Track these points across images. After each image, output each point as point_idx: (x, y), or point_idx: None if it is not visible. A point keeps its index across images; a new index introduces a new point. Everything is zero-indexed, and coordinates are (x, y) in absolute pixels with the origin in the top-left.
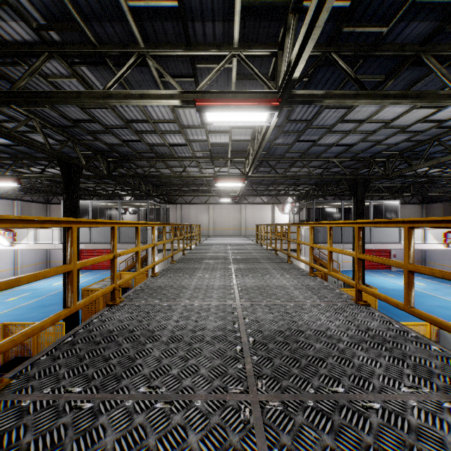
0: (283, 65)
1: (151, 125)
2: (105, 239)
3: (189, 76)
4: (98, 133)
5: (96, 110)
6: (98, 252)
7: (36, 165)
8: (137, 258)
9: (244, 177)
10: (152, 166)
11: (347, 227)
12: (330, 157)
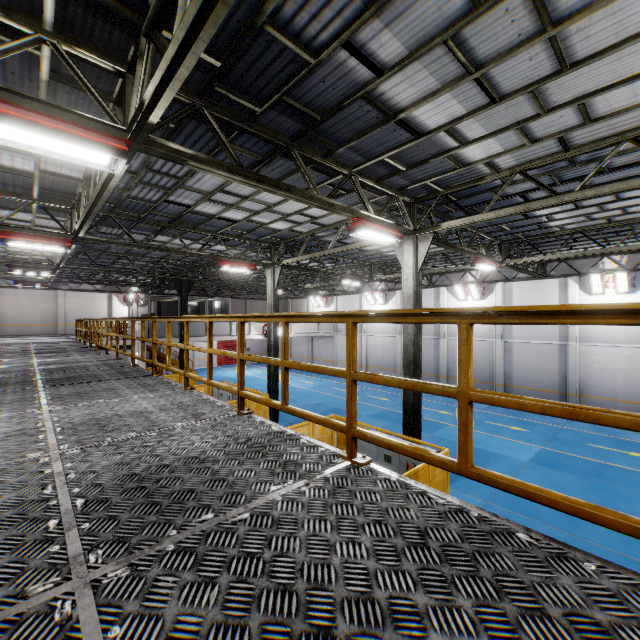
0: (75, 223)
1: None
2: None
3: None
4: None
5: None
6: None
7: None
8: None
9: (55, 268)
10: None
11: None
12: (157, 257)
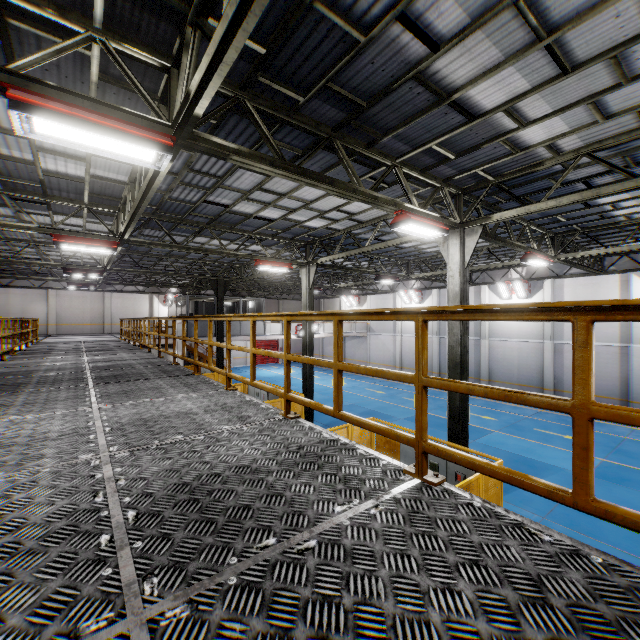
0: (121, 225)
1: None
2: None
3: (43, 203)
4: None
5: None
6: None
7: None
8: None
9: (103, 270)
10: None
11: None
12: (195, 259)
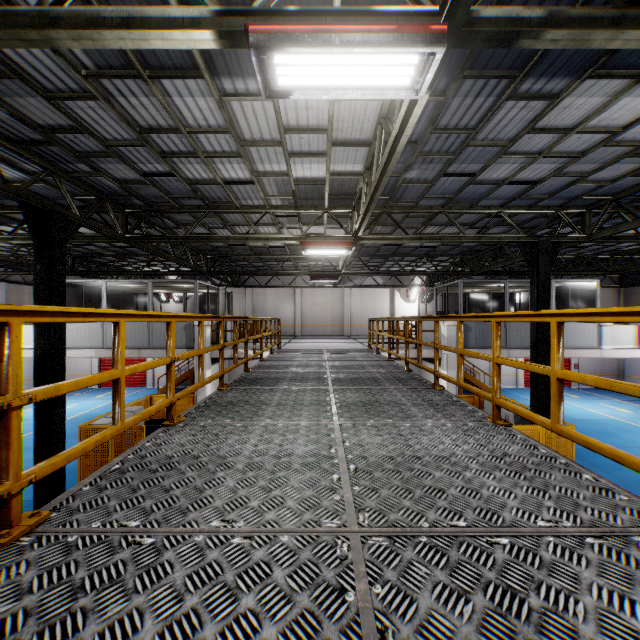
0: None
1: (186, 140)
2: (127, 342)
3: None
4: (94, 157)
5: (79, 105)
6: (127, 361)
7: (12, 221)
8: (115, 395)
9: (351, 240)
10: (198, 222)
11: (514, 323)
12: (493, 207)
